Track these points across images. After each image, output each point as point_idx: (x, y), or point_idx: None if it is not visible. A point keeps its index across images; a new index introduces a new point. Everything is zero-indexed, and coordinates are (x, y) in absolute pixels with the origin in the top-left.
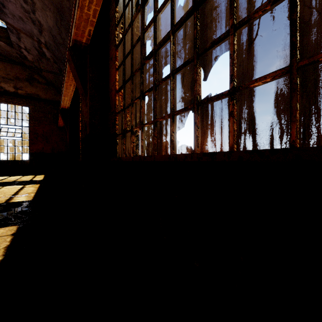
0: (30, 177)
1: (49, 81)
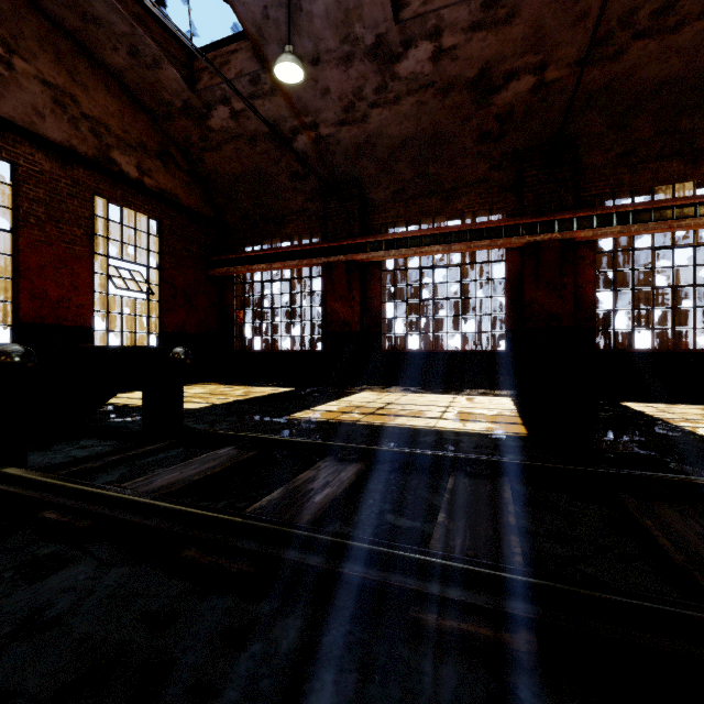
0: (232, 388)
1: (198, 169)
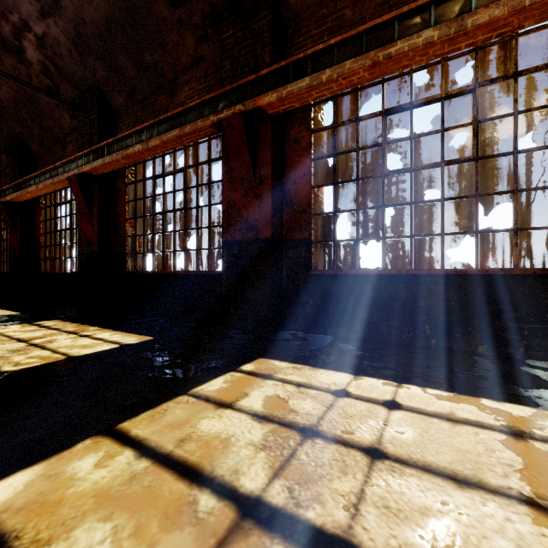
0: None
1: None
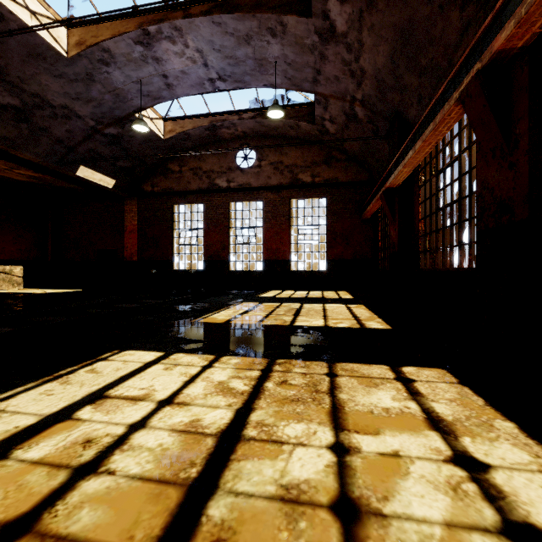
0: (334, 294)
1: (349, 155)
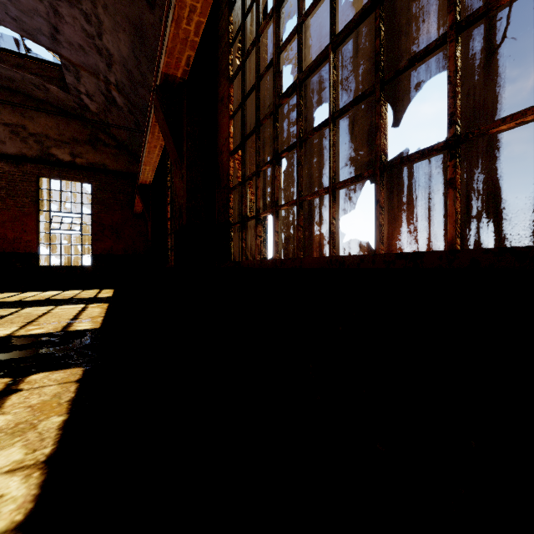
0: (93, 293)
1: (120, 143)
